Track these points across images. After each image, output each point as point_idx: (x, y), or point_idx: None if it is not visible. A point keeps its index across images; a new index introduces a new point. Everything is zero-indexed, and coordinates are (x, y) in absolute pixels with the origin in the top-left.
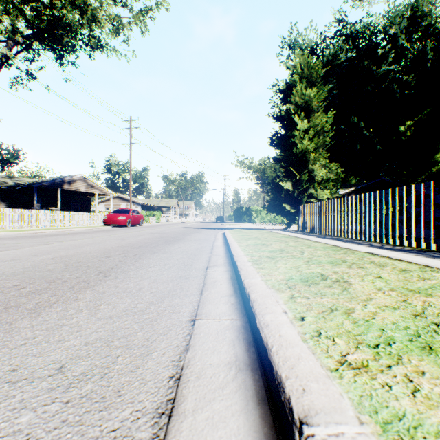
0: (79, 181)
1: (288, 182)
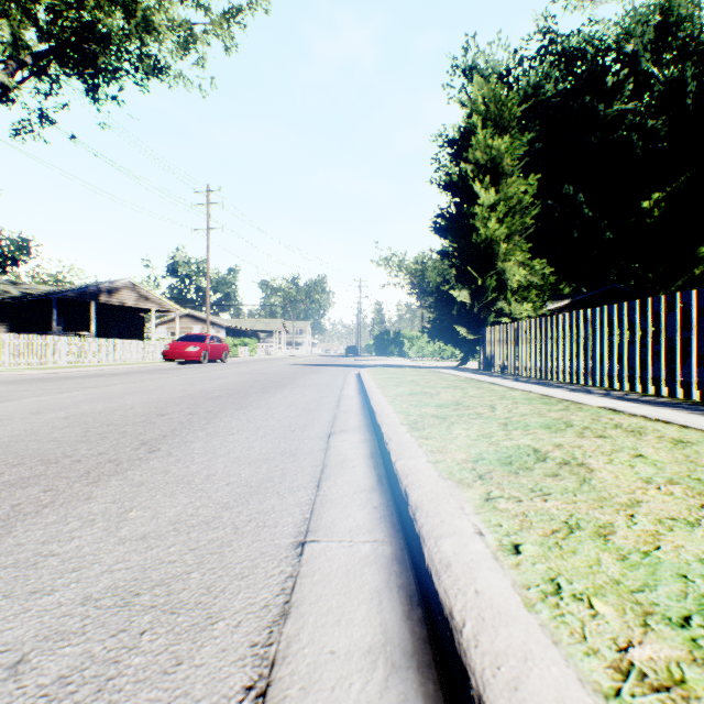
0: (125, 289)
1: (463, 290)
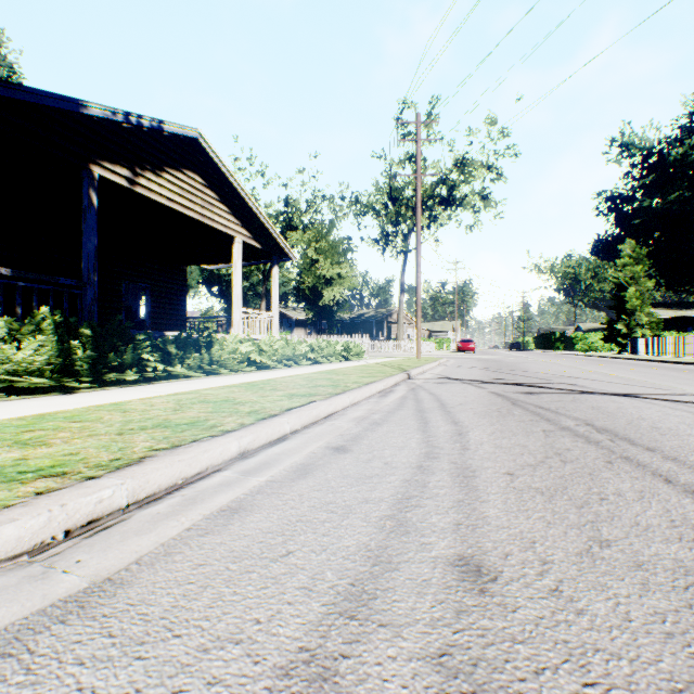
0: (395, 313)
1: (620, 324)
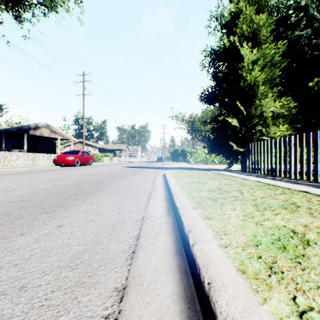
0: (43, 127)
1: (234, 119)
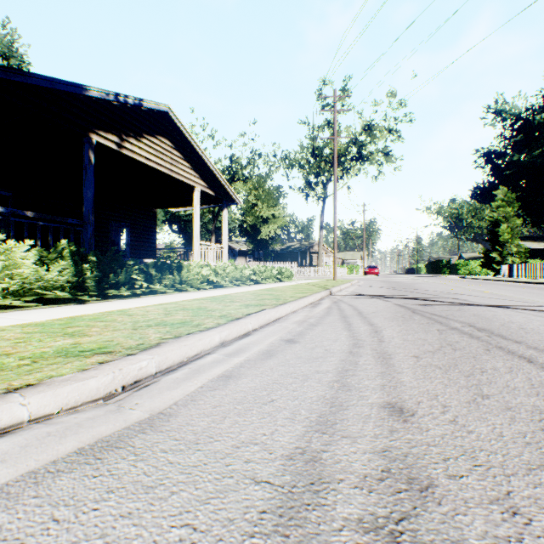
0: (316, 245)
1: (494, 253)
